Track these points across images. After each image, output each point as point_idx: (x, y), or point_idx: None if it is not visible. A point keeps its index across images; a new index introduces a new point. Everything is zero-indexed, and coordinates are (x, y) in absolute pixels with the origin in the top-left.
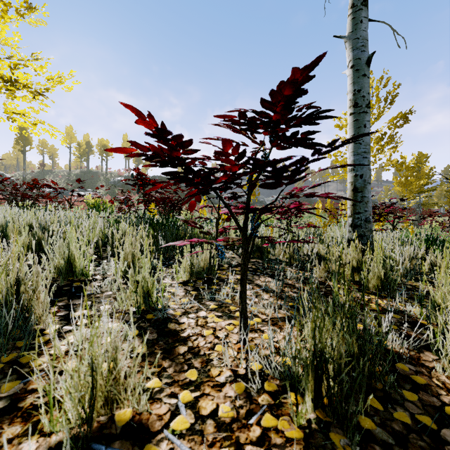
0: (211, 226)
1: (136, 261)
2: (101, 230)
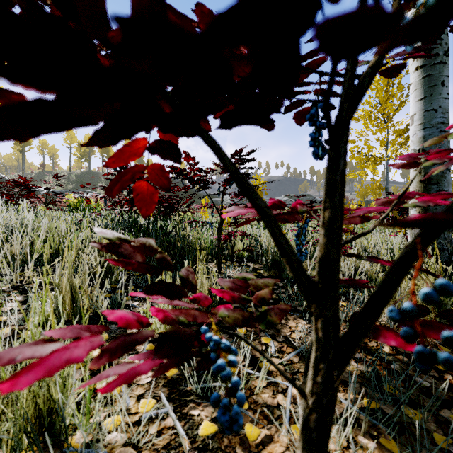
0: (212, 231)
1: (78, 298)
2: (59, 238)
